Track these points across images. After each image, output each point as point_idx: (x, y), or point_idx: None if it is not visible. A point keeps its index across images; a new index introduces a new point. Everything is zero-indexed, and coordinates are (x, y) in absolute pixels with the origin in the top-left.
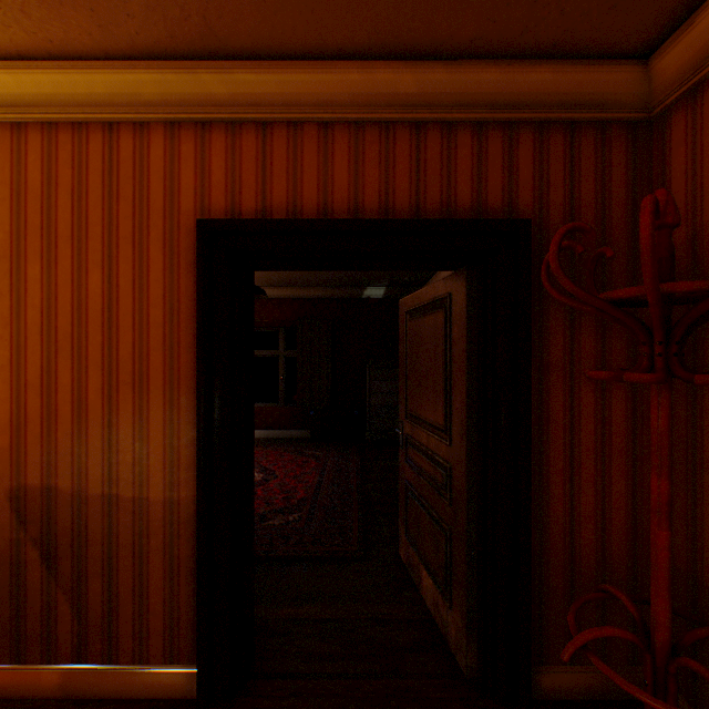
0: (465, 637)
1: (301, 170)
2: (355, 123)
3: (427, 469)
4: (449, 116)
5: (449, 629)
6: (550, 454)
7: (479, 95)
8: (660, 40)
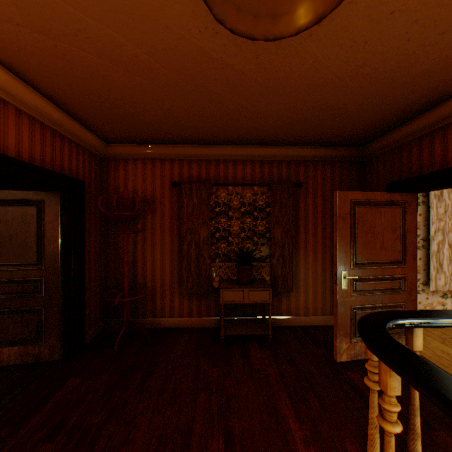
0: (61, 343)
1: (8, 128)
2: (32, 116)
3: (13, 289)
4: (66, 134)
5: (43, 353)
6: (87, 261)
7: (74, 131)
8: (113, 143)
